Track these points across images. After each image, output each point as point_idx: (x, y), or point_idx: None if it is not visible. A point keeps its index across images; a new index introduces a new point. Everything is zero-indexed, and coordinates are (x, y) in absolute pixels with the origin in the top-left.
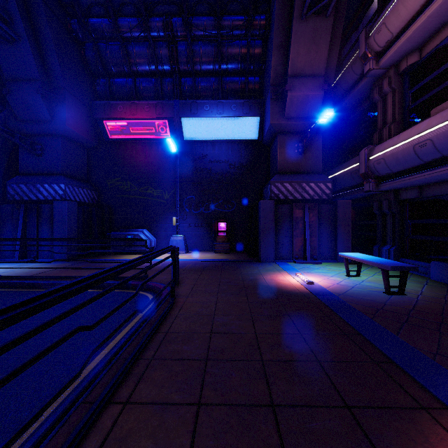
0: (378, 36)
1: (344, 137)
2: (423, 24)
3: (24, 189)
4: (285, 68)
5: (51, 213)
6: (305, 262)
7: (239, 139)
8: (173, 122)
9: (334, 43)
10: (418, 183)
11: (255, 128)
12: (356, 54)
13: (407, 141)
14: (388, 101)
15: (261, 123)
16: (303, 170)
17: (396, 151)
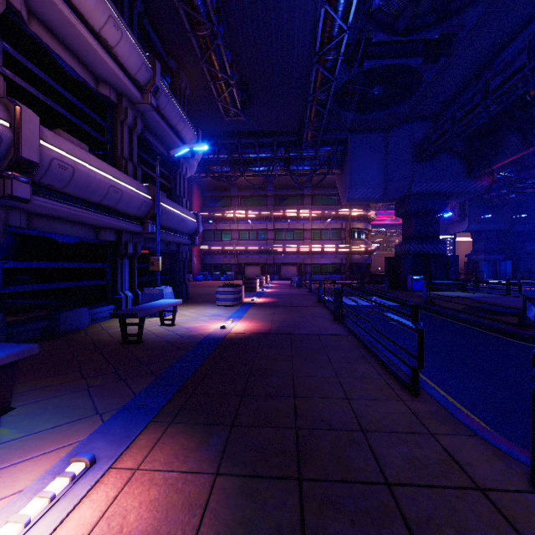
0: None
1: None
2: None
3: None
4: None
5: None
6: None
7: None
8: None
9: None
10: None
11: None
12: None
13: None
14: None
15: None
16: None
17: None
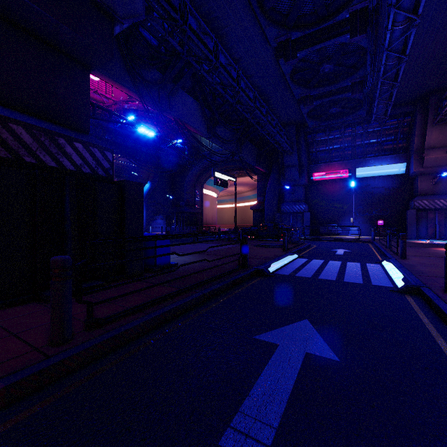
0: None
1: None
2: None
3: (288, 208)
4: (423, 144)
5: (301, 217)
6: (435, 239)
7: (391, 174)
8: (350, 170)
9: None
10: None
11: (402, 168)
12: None
13: None
14: None
15: (407, 165)
16: (435, 193)
17: None
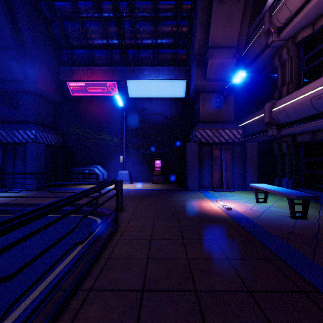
0: (279, 14)
1: (250, 95)
2: (317, 3)
3: (3, 134)
4: (207, 41)
5: (24, 152)
6: (222, 191)
7: (171, 97)
8: (120, 83)
9: (244, 21)
10: (313, 128)
11: (182, 88)
12: (261, 30)
13: (304, 95)
14: (287, 66)
15: (187, 85)
16: (220, 120)
17: (295, 104)
